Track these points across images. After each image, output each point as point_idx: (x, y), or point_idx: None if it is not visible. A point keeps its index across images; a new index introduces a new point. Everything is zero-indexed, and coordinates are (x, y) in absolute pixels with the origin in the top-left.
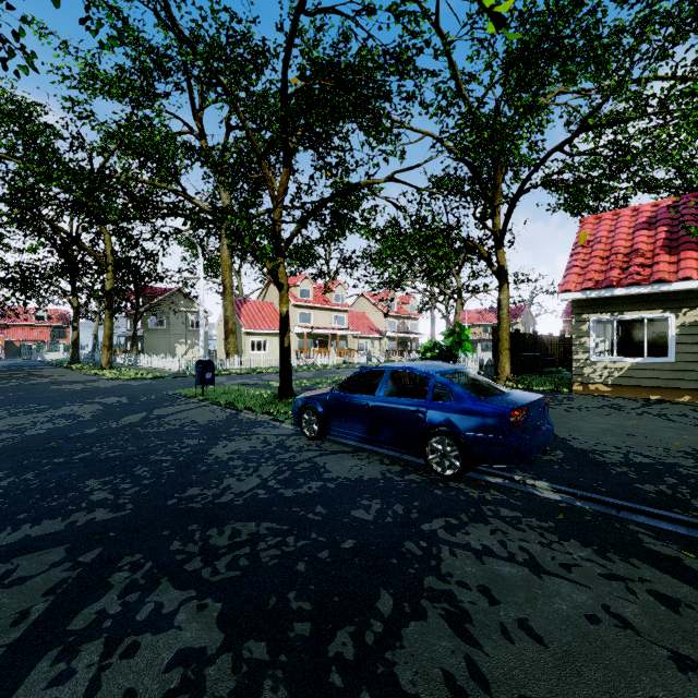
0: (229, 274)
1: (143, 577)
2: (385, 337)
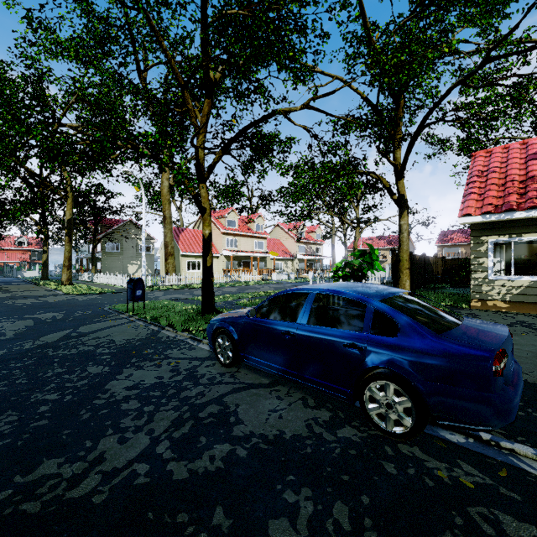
0: (168, 206)
1: None
2: (296, 259)
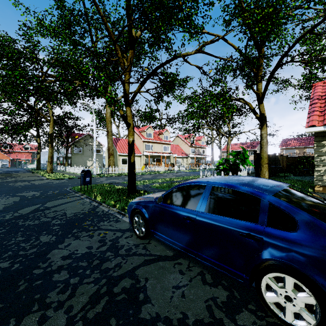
0: (110, 125)
1: None
2: (189, 157)
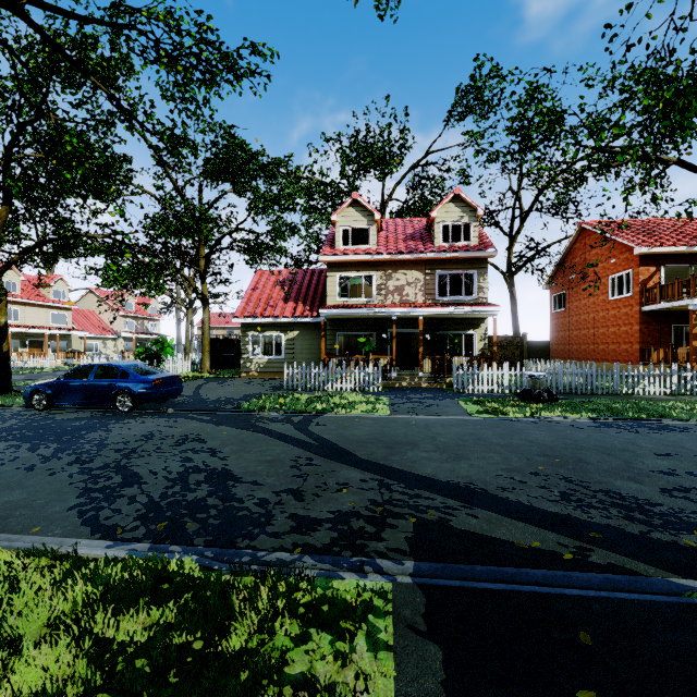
0: None
1: None
2: (121, 338)
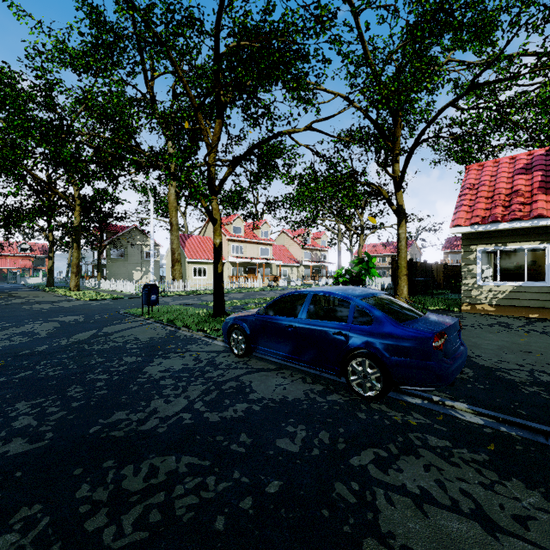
0: (175, 214)
1: (32, 542)
2: (302, 265)
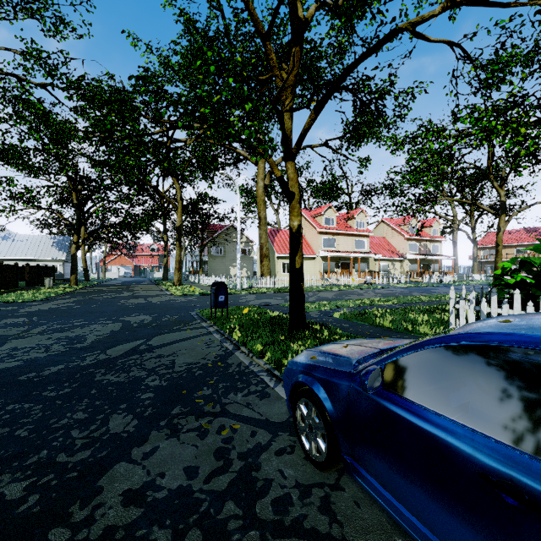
0: (263, 207)
1: None
2: (406, 259)
